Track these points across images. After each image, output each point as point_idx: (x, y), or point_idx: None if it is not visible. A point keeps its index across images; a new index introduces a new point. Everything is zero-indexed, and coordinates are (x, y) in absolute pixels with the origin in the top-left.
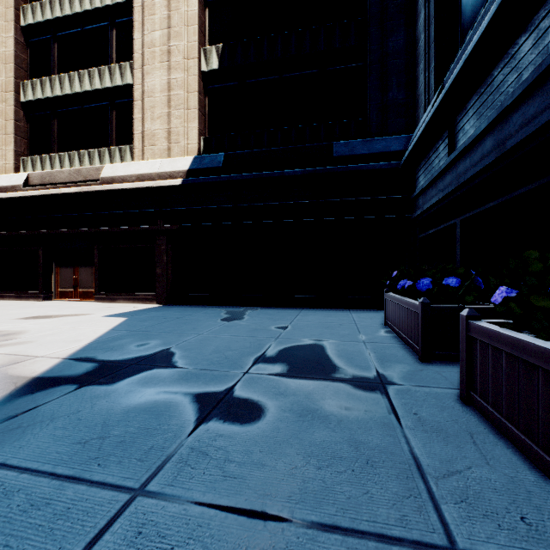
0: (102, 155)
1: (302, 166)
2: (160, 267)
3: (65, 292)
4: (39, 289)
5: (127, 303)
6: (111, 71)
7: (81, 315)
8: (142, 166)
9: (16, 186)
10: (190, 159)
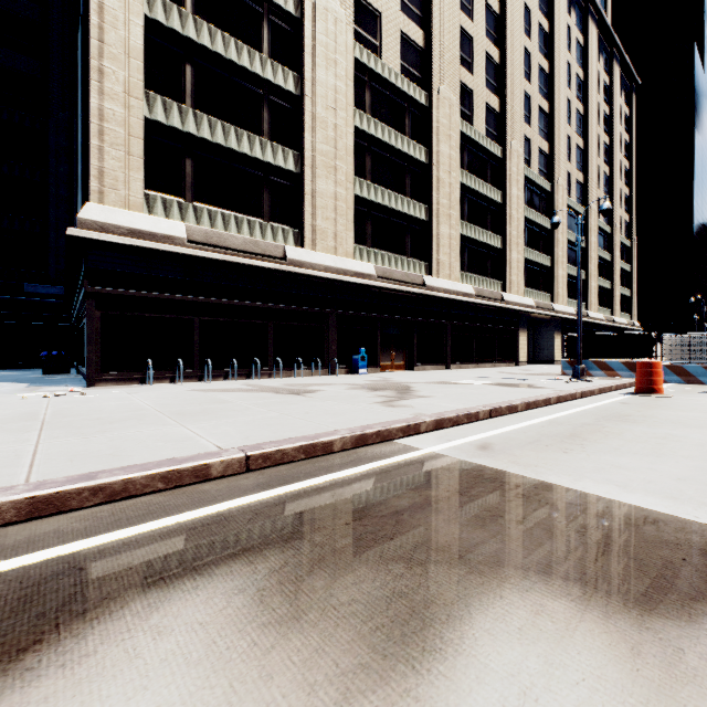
0: None
1: (2, 293)
2: None
3: None
4: None
5: None
6: None
7: None
8: None
9: None
10: None
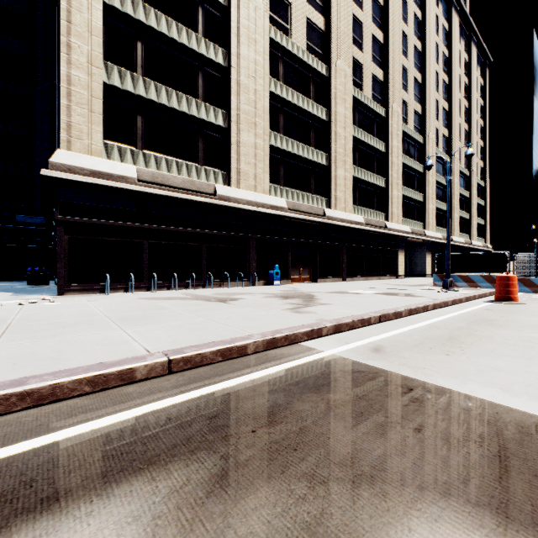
0: None
1: None
2: None
3: None
4: None
5: None
6: None
7: None
8: None
9: None
10: None
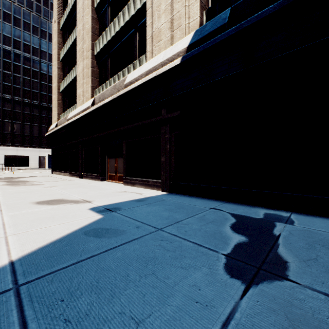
0: (129, 70)
1: None
2: (164, 156)
3: (111, 176)
4: (99, 173)
5: (141, 188)
6: (134, 1)
7: (78, 203)
8: (150, 63)
9: (89, 106)
10: (190, 35)
